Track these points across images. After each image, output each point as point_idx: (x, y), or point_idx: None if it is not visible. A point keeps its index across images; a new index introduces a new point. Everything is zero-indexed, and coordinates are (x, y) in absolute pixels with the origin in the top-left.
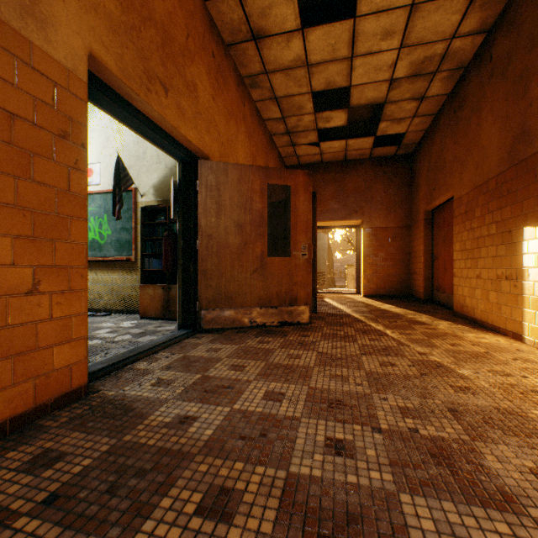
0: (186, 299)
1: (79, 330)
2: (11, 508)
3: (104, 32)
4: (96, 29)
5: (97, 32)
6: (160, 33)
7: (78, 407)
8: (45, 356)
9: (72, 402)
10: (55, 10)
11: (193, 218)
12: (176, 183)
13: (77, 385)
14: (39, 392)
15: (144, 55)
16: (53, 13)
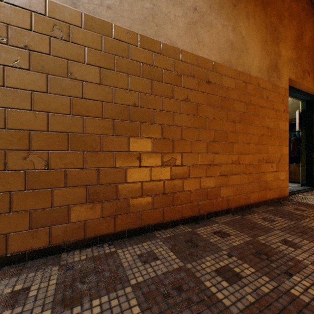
0: (308, 171)
1: (286, 176)
2: (304, 215)
3: (291, 67)
4: (290, 69)
5: (290, 69)
6: (306, 50)
7: (289, 201)
8: (280, 182)
9: (285, 200)
10: (282, 72)
11: (313, 129)
12: (298, 112)
13: (286, 195)
14: (279, 193)
15: (301, 65)
16: (281, 73)
